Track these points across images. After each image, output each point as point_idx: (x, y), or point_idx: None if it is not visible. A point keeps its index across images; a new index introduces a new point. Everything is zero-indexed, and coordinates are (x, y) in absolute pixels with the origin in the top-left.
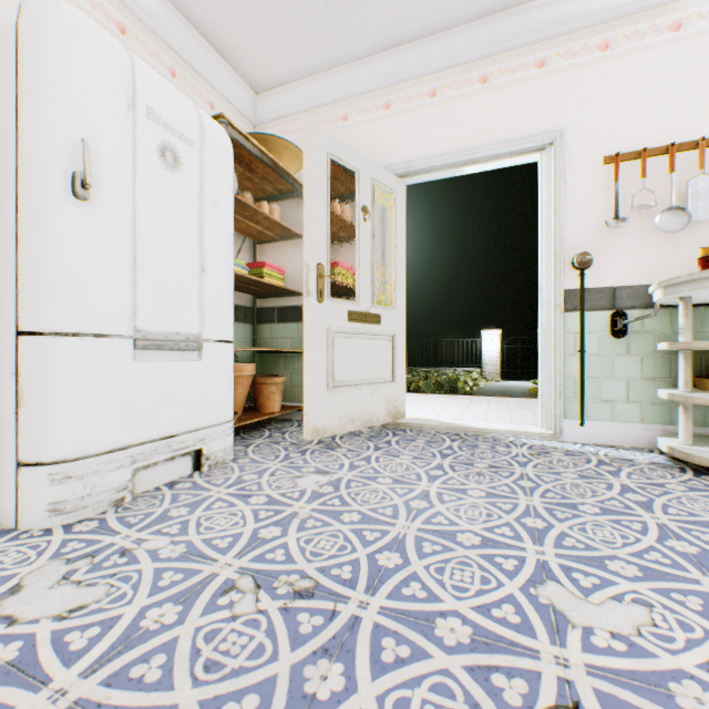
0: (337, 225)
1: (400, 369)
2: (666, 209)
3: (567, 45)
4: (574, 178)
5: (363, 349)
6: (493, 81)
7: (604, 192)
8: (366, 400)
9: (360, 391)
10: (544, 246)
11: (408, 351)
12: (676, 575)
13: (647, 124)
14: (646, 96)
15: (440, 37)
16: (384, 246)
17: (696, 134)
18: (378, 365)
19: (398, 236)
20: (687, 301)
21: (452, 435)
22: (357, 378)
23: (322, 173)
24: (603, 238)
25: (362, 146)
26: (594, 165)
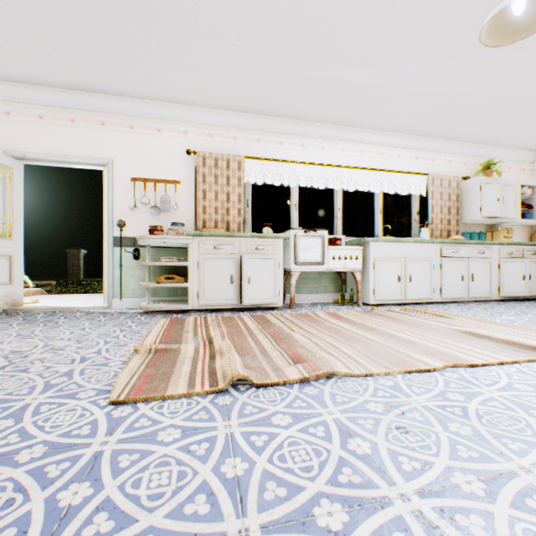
0: None
1: (19, 276)
2: (154, 206)
3: (116, 120)
4: (119, 184)
5: None
6: (78, 123)
7: (132, 193)
8: None
9: None
10: (106, 214)
11: None
12: (57, 336)
13: (149, 168)
14: (148, 156)
15: (43, 88)
16: (6, 200)
17: (166, 177)
18: None
19: (17, 195)
20: (148, 246)
21: (50, 312)
22: None
23: None
24: (131, 214)
25: None
26: (128, 180)
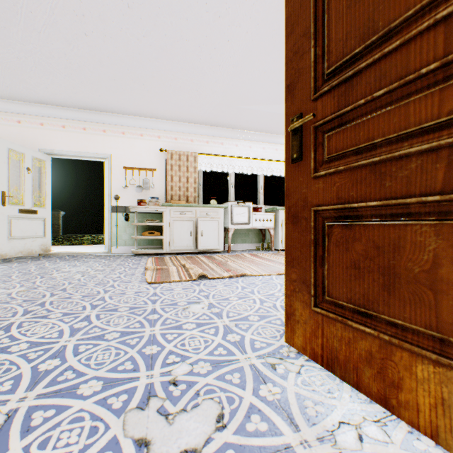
0: (15, 168)
1: (49, 232)
2: (139, 186)
3: (113, 129)
4: (115, 171)
5: (28, 224)
6: (88, 131)
7: (124, 177)
8: (29, 244)
9: (26, 240)
10: (107, 191)
11: (82, 224)
12: (93, 266)
13: (135, 160)
14: (135, 152)
15: (66, 109)
16: (41, 182)
17: (146, 166)
18: (36, 230)
19: (48, 178)
20: (136, 212)
21: (71, 255)
22: (24, 235)
23: (6, 156)
24: (123, 191)
25: (29, 137)
26: (121, 168)
